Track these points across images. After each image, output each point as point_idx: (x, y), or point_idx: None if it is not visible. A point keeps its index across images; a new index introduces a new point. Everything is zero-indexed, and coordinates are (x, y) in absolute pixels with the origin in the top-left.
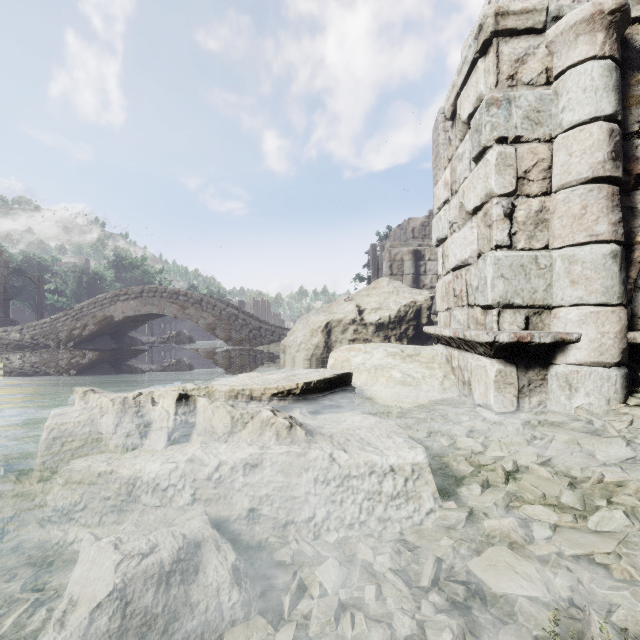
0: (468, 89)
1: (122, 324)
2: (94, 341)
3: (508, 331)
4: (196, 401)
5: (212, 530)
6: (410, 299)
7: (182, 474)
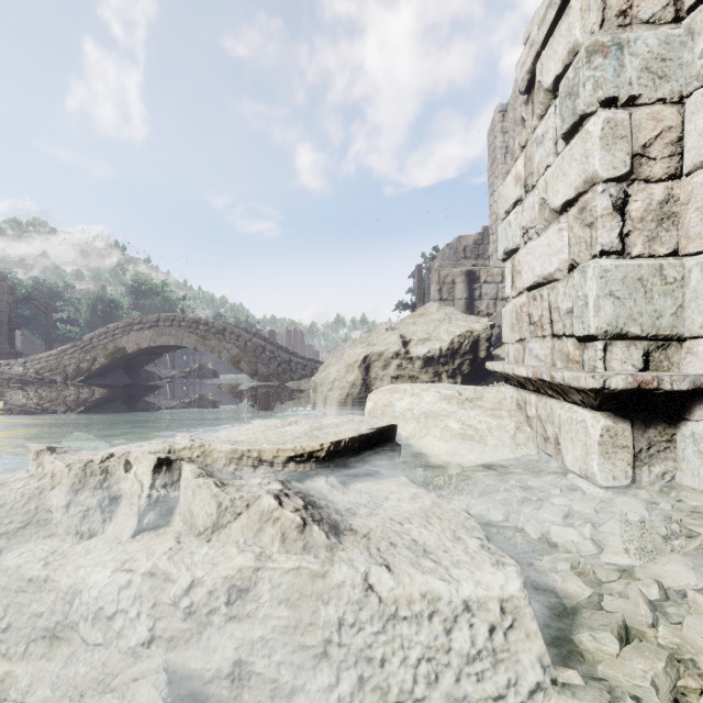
0: (554, 43)
1: (136, 357)
2: (105, 376)
3: (623, 373)
4: (182, 468)
5: None
6: (465, 328)
7: (136, 597)
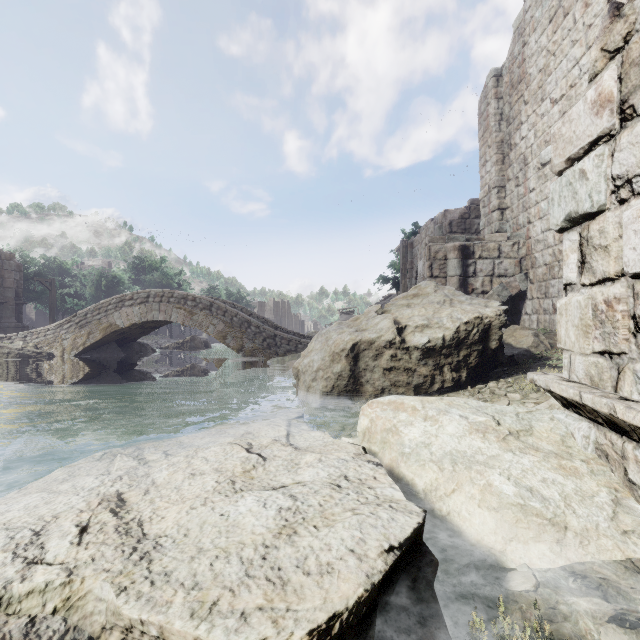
0: None
1: (129, 331)
2: (100, 349)
3: None
4: None
5: None
6: (474, 314)
7: None
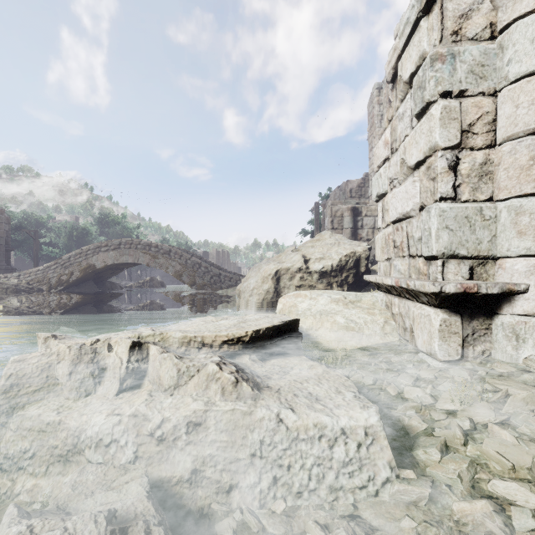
0: (410, 50)
1: (103, 271)
2: (80, 286)
3: (454, 281)
4: (149, 348)
5: (146, 505)
6: (350, 250)
7: (125, 430)
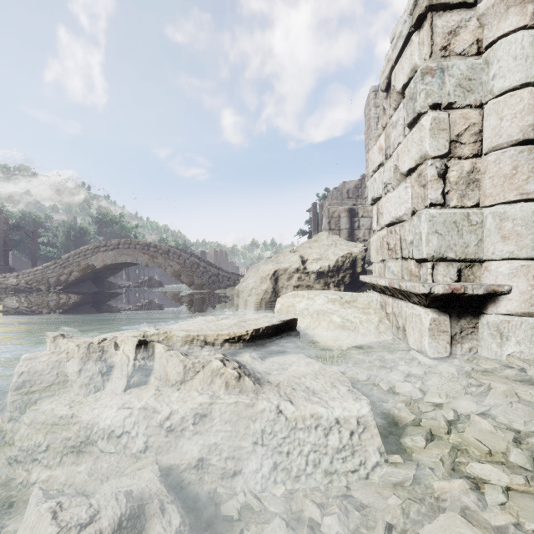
0: (402, 62)
1: (102, 271)
2: (79, 285)
3: (442, 283)
4: (154, 347)
5: (159, 487)
6: (347, 251)
7: (135, 422)
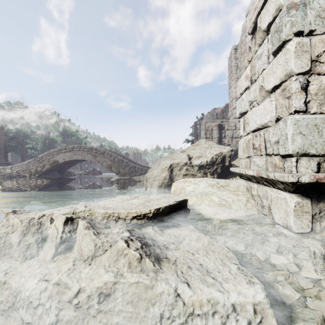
0: (268, 6)
1: (63, 165)
2: (49, 173)
3: (307, 174)
4: (79, 222)
5: None
6: (219, 151)
7: (49, 297)
